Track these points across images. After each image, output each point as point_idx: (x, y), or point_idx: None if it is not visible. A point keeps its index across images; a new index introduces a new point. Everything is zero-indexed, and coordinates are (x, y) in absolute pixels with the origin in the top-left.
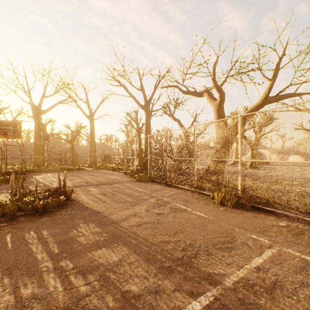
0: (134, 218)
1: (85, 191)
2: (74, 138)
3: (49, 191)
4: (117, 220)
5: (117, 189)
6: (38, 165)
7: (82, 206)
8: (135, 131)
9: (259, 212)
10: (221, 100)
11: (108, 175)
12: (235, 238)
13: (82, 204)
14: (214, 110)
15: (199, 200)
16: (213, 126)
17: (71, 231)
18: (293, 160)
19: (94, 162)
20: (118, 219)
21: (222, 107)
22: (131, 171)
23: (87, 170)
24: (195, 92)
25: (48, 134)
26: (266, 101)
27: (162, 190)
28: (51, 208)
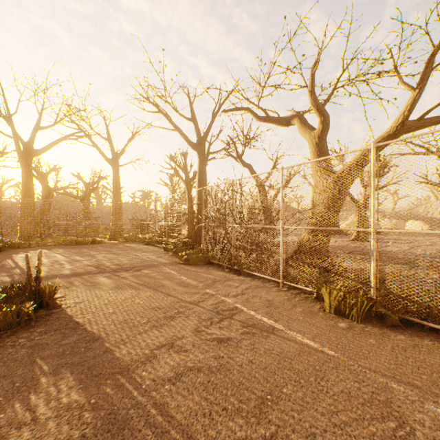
0: (169, 354)
1: (89, 285)
2: (90, 195)
3: (11, 288)
4: (130, 362)
5: (147, 280)
6: (28, 236)
7: (68, 320)
8: (183, 183)
9: (417, 334)
10: (324, 128)
11: (138, 252)
12: (407, 421)
13: (71, 315)
14: (311, 145)
15: (293, 303)
16: (318, 167)
17: (10, 404)
18: (413, 227)
19: (119, 231)
20: (133, 358)
21: (324, 140)
22: (175, 246)
23: (107, 244)
24: (279, 118)
25: (50, 189)
26: (403, 128)
27: (224, 280)
28: (2, 328)
